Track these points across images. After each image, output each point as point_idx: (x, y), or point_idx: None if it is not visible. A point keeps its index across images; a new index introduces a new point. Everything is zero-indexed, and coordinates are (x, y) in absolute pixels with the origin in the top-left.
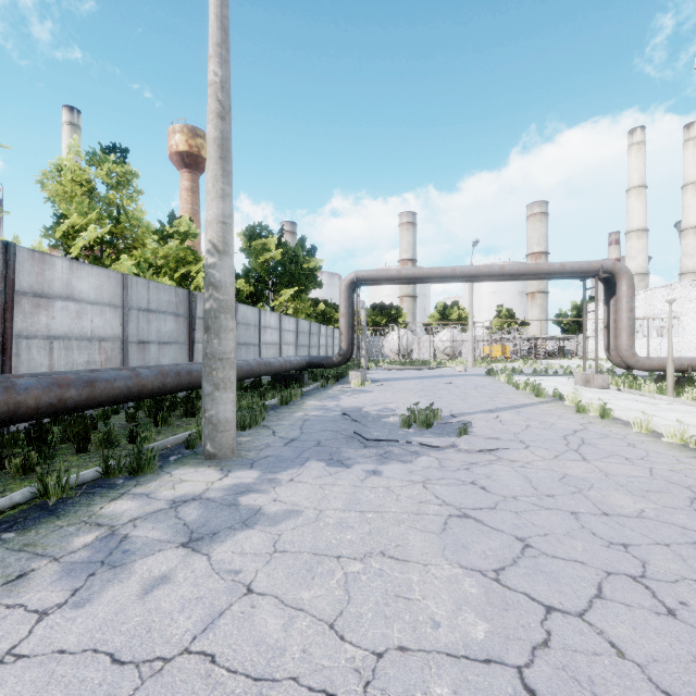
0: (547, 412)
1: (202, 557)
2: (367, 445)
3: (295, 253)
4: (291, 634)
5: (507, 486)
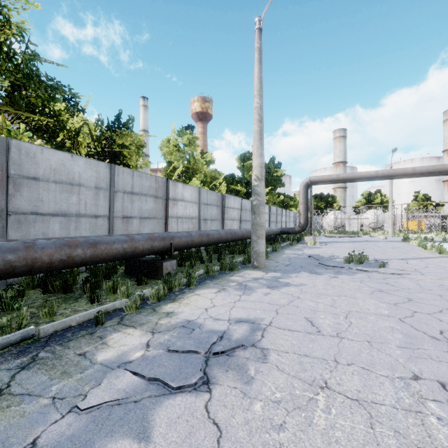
0: (444, 261)
1: (277, 291)
2: (327, 268)
3: (268, 167)
4: (318, 306)
5: (405, 285)
